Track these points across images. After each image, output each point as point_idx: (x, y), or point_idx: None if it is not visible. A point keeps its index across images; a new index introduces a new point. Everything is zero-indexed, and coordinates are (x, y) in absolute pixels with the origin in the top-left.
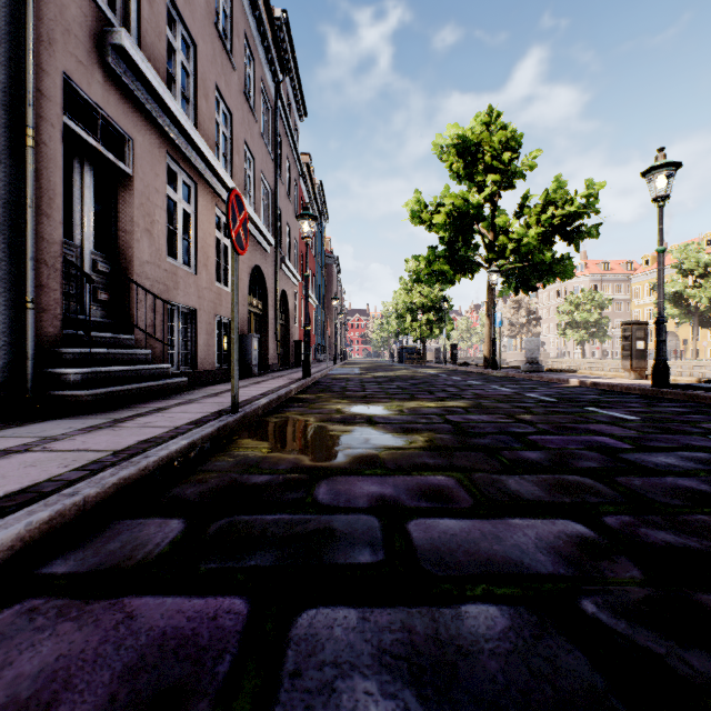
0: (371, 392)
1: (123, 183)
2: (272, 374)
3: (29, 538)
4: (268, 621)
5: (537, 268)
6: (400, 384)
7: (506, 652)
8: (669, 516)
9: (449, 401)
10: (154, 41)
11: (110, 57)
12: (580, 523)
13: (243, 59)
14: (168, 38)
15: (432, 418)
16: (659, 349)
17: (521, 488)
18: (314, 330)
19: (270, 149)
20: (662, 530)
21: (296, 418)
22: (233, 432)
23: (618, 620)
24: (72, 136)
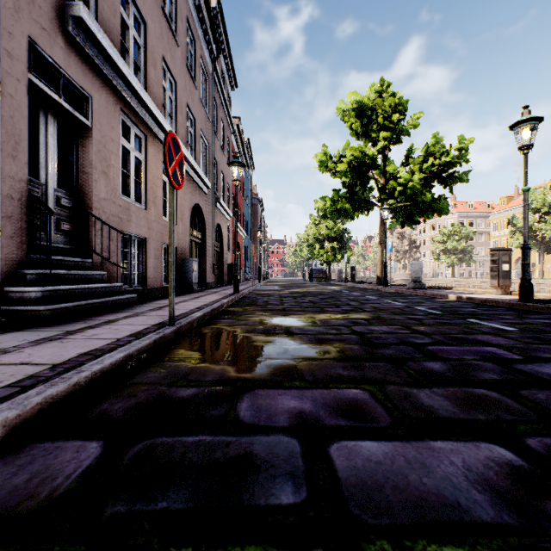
0: (288, 306)
1: (83, 133)
2: (209, 291)
3: None
4: None
5: (419, 206)
6: (311, 299)
7: None
8: None
9: (353, 314)
10: (110, 17)
11: (70, 26)
12: (504, 447)
13: (186, 38)
14: (122, 16)
15: (341, 329)
16: (524, 270)
17: (434, 402)
18: (243, 255)
19: (208, 111)
20: None
21: (225, 329)
22: (170, 343)
23: None
24: (37, 91)
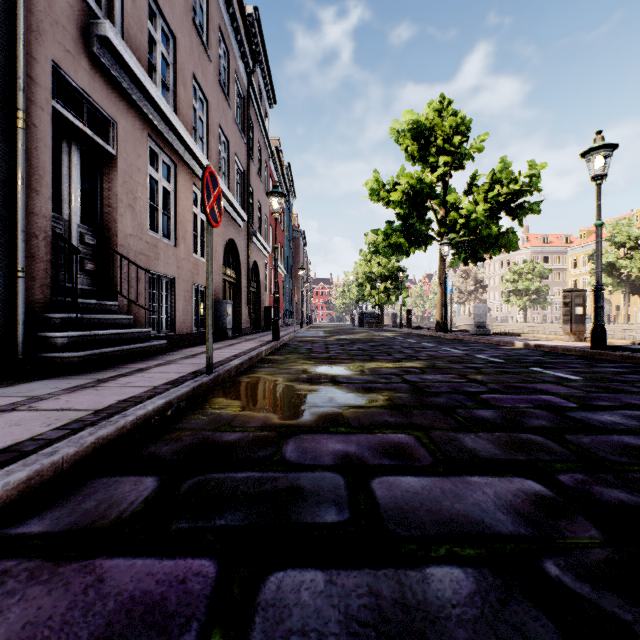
0: (335, 354)
1: (108, 163)
2: (245, 337)
3: (6, 498)
4: (236, 584)
5: (484, 241)
6: (361, 346)
7: (473, 619)
8: (620, 473)
9: (406, 362)
10: (137, 33)
11: (96, 47)
12: (536, 481)
13: (218, 51)
14: (149, 31)
15: (391, 378)
16: (597, 314)
17: (477, 446)
18: (283, 297)
19: (243, 133)
20: (615, 488)
21: (265, 378)
22: (208, 391)
23: (582, 583)
24: (61, 119)
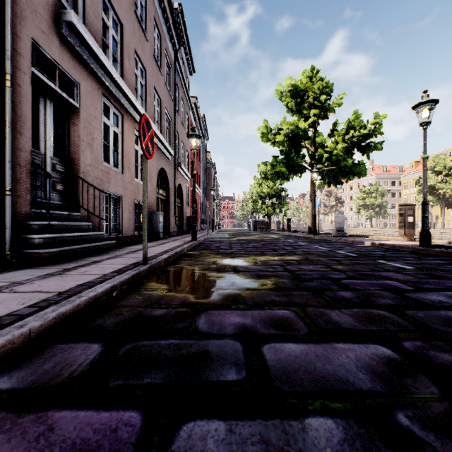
0: (236, 250)
1: (73, 113)
2: (172, 238)
3: None
4: (156, 433)
5: (342, 170)
6: (255, 245)
7: None
8: (448, 341)
9: (287, 256)
10: (94, 20)
11: (64, 29)
12: (386, 347)
13: (153, 34)
14: (103, 19)
15: (276, 267)
16: (424, 222)
17: (341, 319)
18: (200, 210)
19: (171, 93)
20: (446, 352)
21: (186, 267)
22: (143, 278)
23: (427, 432)
24: (38, 81)
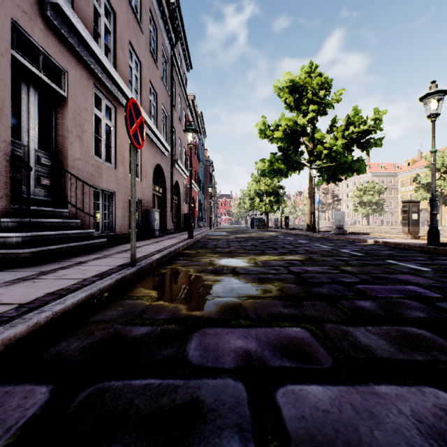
0: (234, 249)
1: (61, 103)
2: (168, 236)
3: None
4: None
5: (341, 166)
6: (253, 243)
7: None
8: None
9: (289, 255)
10: (84, 6)
11: (49, 11)
12: None
13: (149, 27)
14: (95, 6)
15: (279, 269)
16: (432, 219)
17: (371, 342)
18: (197, 207)
19: (167, 88)
20: None
21: (179, 269)
22: (130, 282)
23: None
24: (20, 66)
